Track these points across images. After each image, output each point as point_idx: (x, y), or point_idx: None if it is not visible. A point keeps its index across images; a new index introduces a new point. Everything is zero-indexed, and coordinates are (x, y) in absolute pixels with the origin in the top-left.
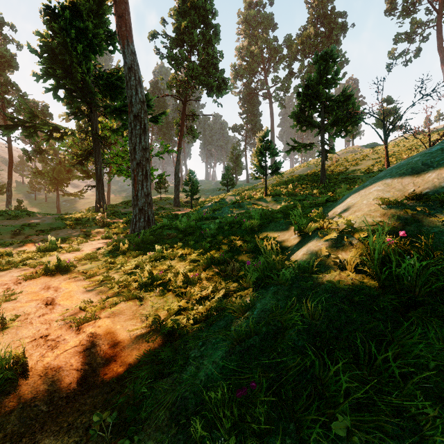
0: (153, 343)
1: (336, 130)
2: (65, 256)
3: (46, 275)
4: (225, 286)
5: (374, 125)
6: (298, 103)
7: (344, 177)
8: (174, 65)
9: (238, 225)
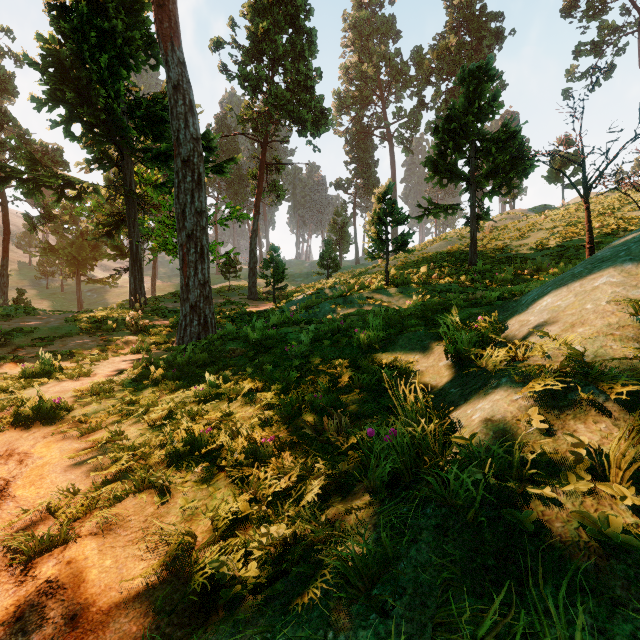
0: (169, 619)
1: (493, 184)
2: (63, 386)
3: (16, 425)
4: (323, 467)
5: (546, 179)
6: (436, 143)
7: (504, 256)
8: (248, 88)
9: (346, 338)
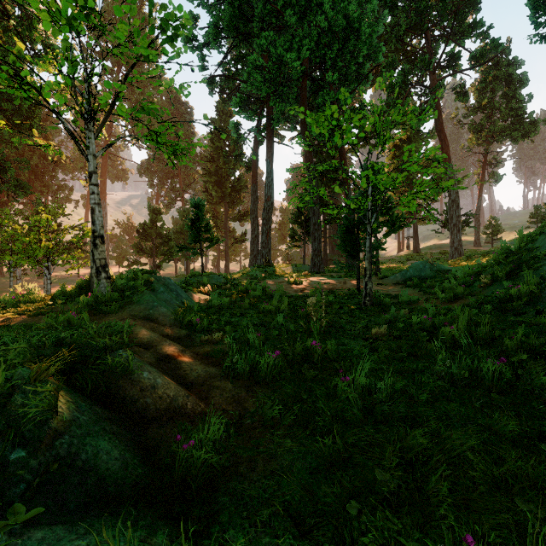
0: None
1: None
2: None
3: None
4: None
5: None
6: None
7: None
8: (474, 134)
9: None
